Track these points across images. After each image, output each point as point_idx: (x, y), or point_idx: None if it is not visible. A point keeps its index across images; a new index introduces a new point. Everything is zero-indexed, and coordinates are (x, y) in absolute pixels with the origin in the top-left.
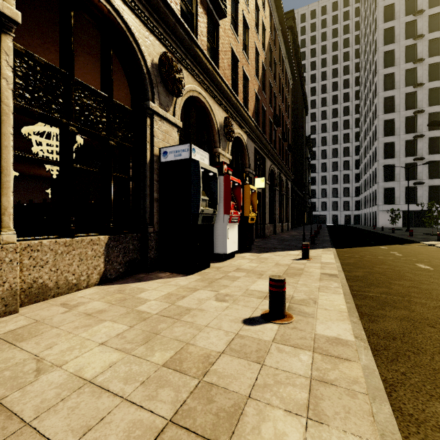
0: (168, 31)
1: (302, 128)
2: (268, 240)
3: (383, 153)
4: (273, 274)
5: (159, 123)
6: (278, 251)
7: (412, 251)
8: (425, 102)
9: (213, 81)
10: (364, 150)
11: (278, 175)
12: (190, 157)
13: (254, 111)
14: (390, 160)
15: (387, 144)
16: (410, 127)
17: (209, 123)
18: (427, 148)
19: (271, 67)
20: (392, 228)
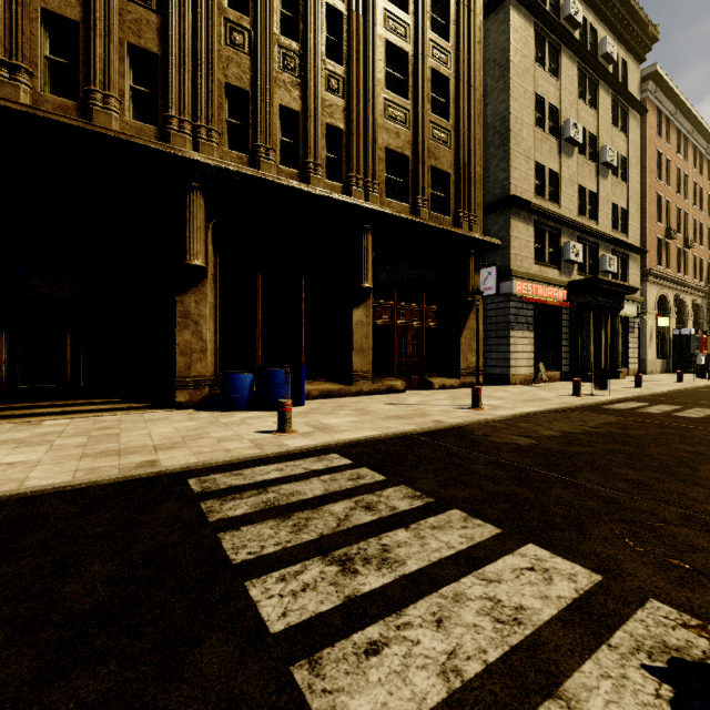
0: (674, 284)
1: None
2: None
3: None
4: None
5: (671, 319)
6: None
7: None
8: None
9: (686, 286)
10: None
11: None
12: (690, 333)
13: (706, 277)
14: None
15: None
16: None
17: (682, 305)
18: None
19: None
20: None
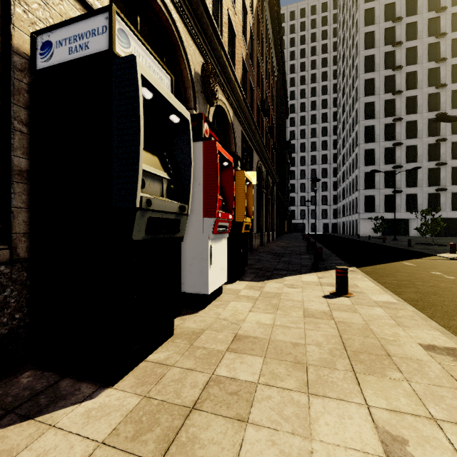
0: None
1: (284, 131)
2: (258, 254)
3: (364, 160)
4: (328, 361)
5: None
6: (285, 277)
7: (452, 269)
8: (403, 110)
9: None
10: (342, 157)
11: (266, 175)
12: (110, 47)
13: (241, 83)
14: (370, 167)
15: (367, 150)
16: (389, 135)
17: (177, 65)
18: (404, 157)
19: (259, 41)
20: (384, 237)
